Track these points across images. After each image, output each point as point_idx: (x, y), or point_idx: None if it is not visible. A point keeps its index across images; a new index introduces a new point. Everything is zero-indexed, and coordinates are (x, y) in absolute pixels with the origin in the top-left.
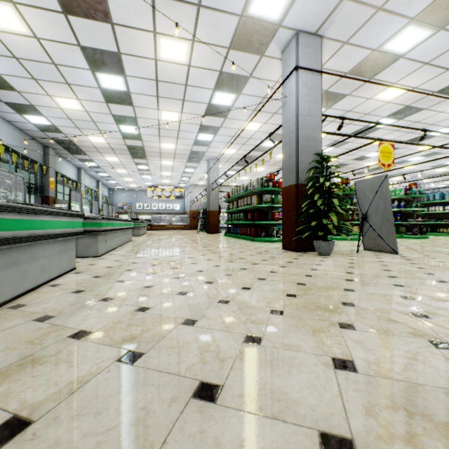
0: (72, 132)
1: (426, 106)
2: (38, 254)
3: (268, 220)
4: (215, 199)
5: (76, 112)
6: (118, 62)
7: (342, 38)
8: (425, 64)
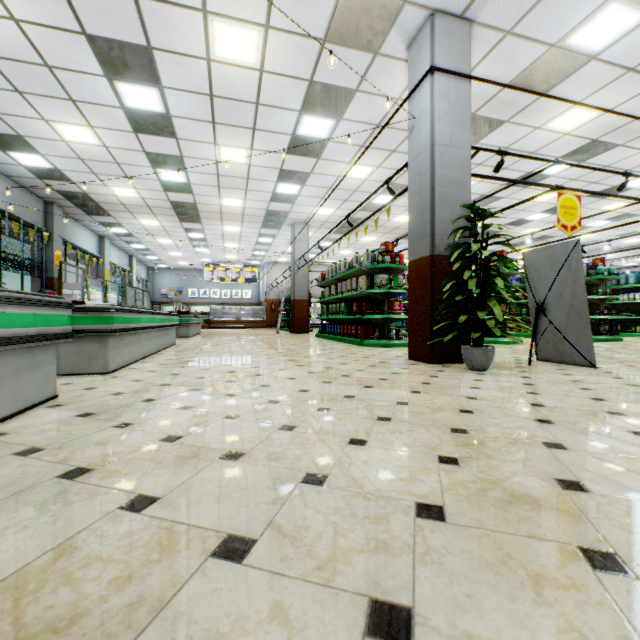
0: (86, 180)
1: (623, 140)
2: None
3: (383, 314)
4: (302, 283)
5: (89, 148)
6: (149, 63)
7: (503, 24)
8: (629, 71)
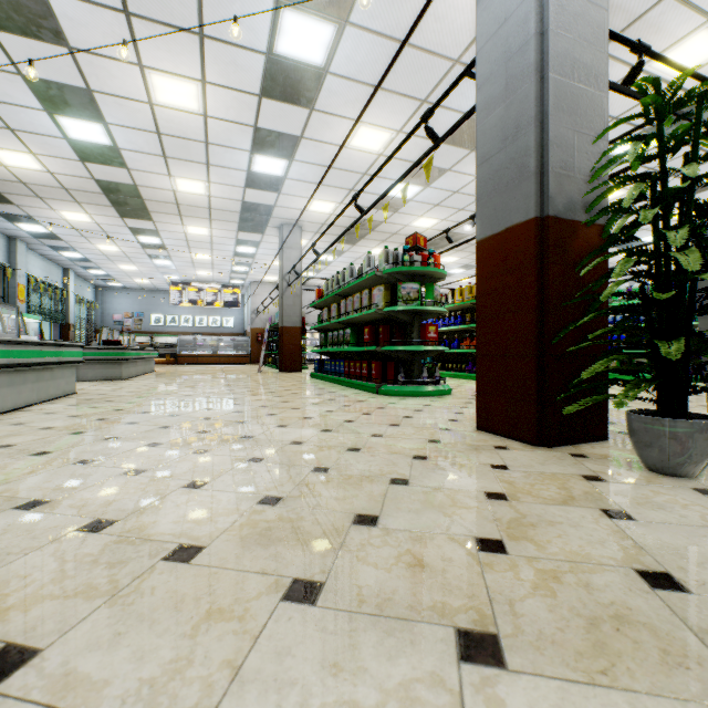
0: None
1: None
2: None
3: (411, 344)
4: (293, 304)
5: None
6: None
7: None
8: None
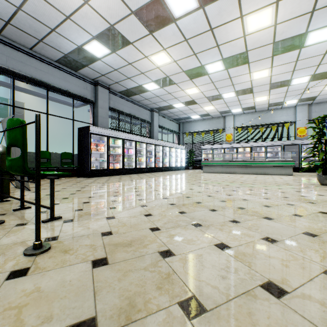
0: None
1: None
2: (270, 169)
3: None
4: None
5: None
6: None
7: None
8: None
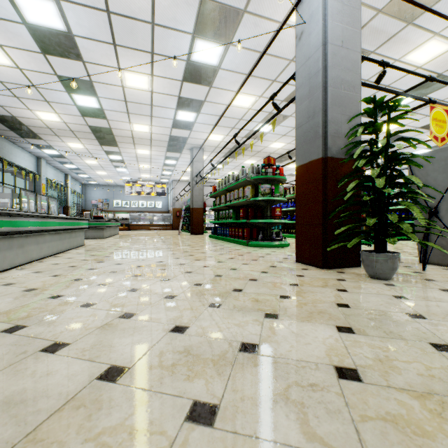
0: (11, 103)
1: None
2: None
3: (266, 218)
4: (199, 194)
5: (4, 69)
6: None
7: None
8: None
